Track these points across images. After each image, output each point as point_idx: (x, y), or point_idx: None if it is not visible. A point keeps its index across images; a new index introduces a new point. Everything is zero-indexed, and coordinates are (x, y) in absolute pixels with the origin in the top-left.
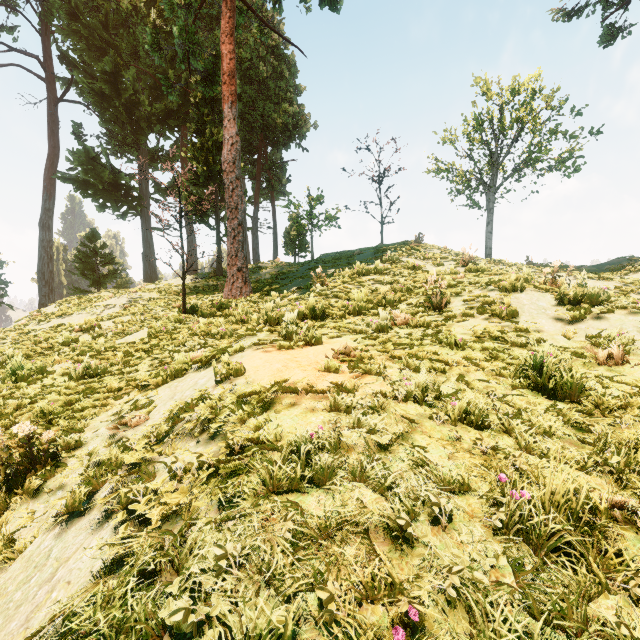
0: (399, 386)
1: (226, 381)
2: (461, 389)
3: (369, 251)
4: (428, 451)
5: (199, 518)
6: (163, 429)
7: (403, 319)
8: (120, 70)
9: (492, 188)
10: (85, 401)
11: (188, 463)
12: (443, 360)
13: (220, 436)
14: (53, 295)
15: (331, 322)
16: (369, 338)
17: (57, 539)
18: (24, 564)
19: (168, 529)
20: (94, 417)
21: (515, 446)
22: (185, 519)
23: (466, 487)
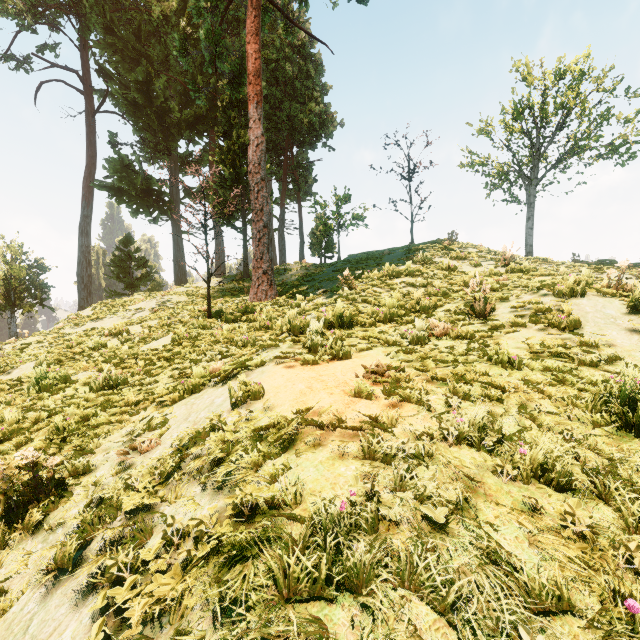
0: (447, 422)
1: (242, 405)
2: (526, 427)
3: (399, 251)
4: (499, 530)
5: (189, 628)
6: (168, 466)
7: (442, 329)
8: (152, 79)
9: (533, 180)
10: (101, 416)
11: (187, 526)
12: (498, 385)
13: (229, 484)
14: (91, 298)
15: (360, 330)
16: (404, 352)
17: (41, 603)
18: (3, 633)
19: (150, 638)
20: (108, 435)
21: (619, 523)
22: (173, 623)
23: (566, 604)
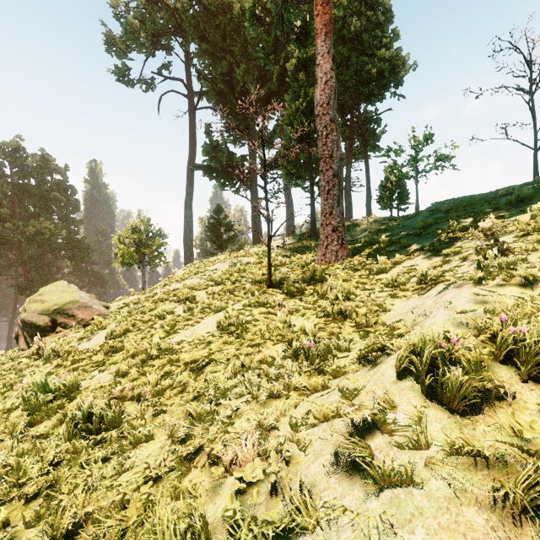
0: None
1: None
2: None
3: (531, 187)
4: None
5: None
6: None
7: None
8: (233, 68)
9: None
10: None
11: None
12: None
13: None
14: (192, 257)
15: None
16: None
17: None
18: None
19: None
20: None
21: None
22: None
23: None
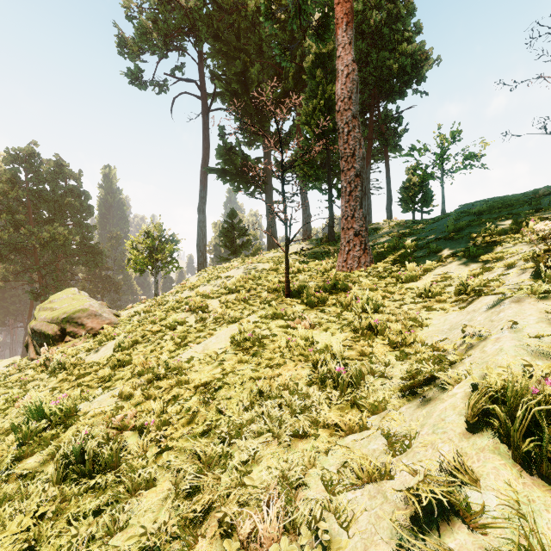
0: None
1: None
2: None
3: None
4: None
5: None
6: None
7: None
8: (247, 67)
9: None
10: None
11: None
12: None
13: None
14: (206, 263)
15: None
16: None
17: None
18: None
19: None
20: None
21: None
22: None
23: None
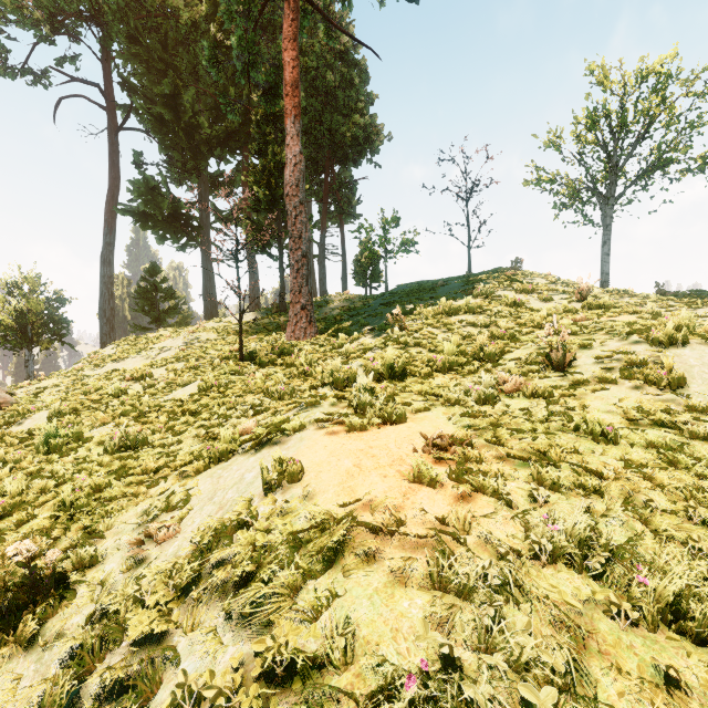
0: (536, 527)
1: (277, 489)
2: (639, 535)
3: (455, 282)
4: None
5: None
6: (185, 576)
7: (513, 384)
8: (179, 92)
9: (609, 199)
10: (115, 487)
11: (204, 686)
12: (593, 469)
13: (259, 615)
14: (114, 333)
15: (414, 382)
16: (470, 416)
17: None
18: None
19: None
20: (121, 513)
21: None
22: None
23: None
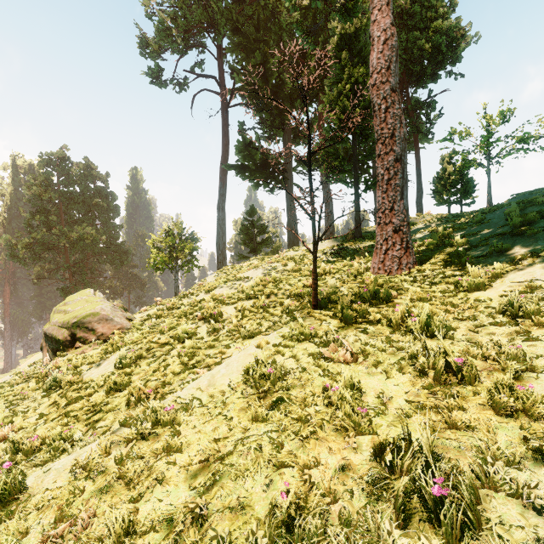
0: None
1: None
2: None
3: None
4: None
5: None
6: None
7: None
8: (267, 58)
9: None
10: None
11: None
12: None
13: None
14: (225, 261)
15: None
16: None
17: None
18: None
19: None
20: None
21: None
22: None
23: None
